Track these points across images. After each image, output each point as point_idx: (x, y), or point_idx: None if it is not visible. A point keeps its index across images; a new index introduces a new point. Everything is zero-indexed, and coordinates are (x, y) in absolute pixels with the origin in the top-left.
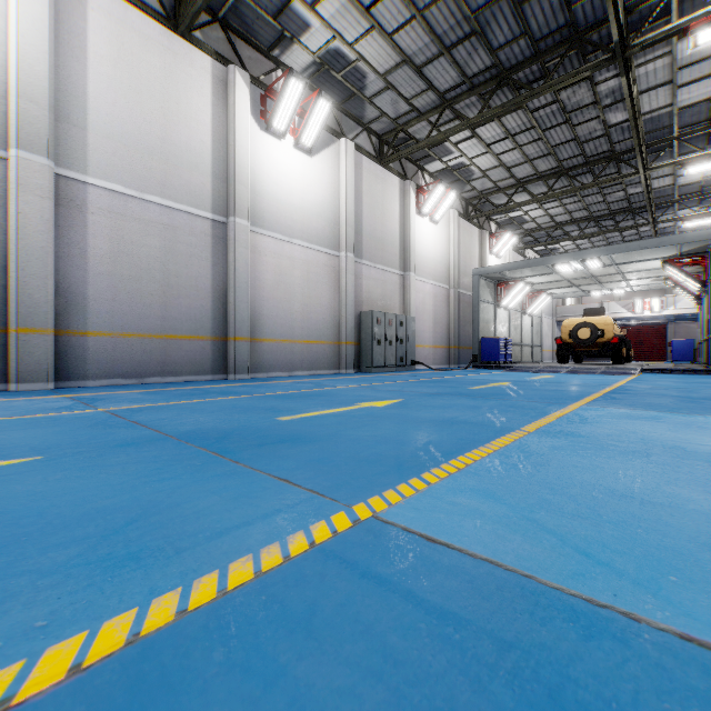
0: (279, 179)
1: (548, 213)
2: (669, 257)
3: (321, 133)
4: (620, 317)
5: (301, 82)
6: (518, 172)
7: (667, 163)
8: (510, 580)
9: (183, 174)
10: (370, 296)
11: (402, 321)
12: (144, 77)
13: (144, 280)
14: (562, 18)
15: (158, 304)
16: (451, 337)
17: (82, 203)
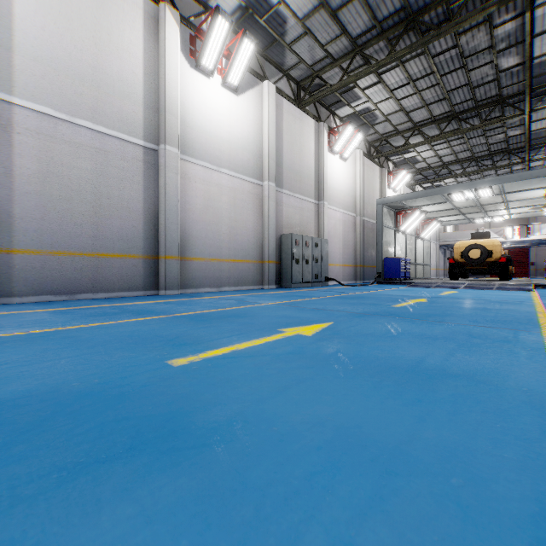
0: (208, 113)
1: (437, 154)
2: None
3: (246, 75)
4: None
5: (227, 22)
6: (415, 116)
7: None
8: None
9: (115, 102)
10: (289, 221)
11: (317, 243)
12: (75, 6)
13: (75, 201)
14: None
15: (89, 224)
16: (357, 257)
17: (8, 123)
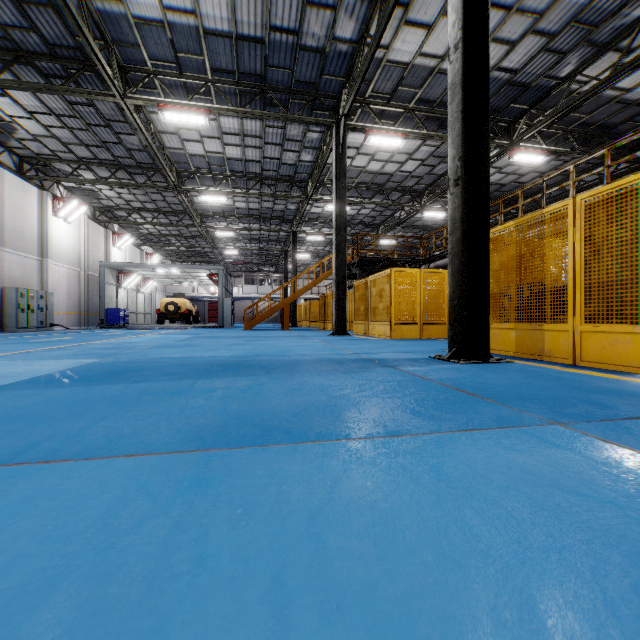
0: None
1: (156, 228)
2: (208, 273)
3: None
4: (204, 296)
5: None
6: (133, 204)
7: (209, 226)
8: (113, 342)
9: None
10: (13, 275)
11: (43, 295)
12: None
13: None
14: (151, 161)
15: None
16: (82, 306)
17: None
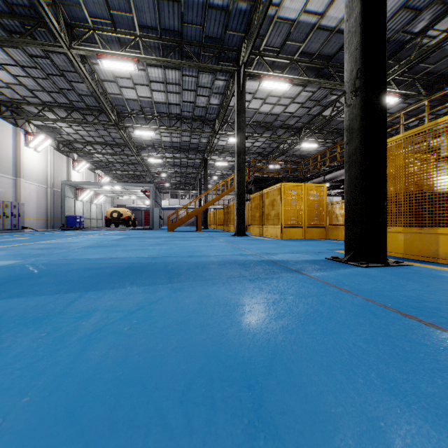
0: None
1: (105, 157)
2: (142, 189)
3: None
4: (141, 206)
5: None
6: (87, 138)
7: (143, 155)
8: (56, 242)
9: None
10: None
11: (17, 205)
12: None
13: None
14: (97, 104)
15: None
16: (49, 214)
17: None
